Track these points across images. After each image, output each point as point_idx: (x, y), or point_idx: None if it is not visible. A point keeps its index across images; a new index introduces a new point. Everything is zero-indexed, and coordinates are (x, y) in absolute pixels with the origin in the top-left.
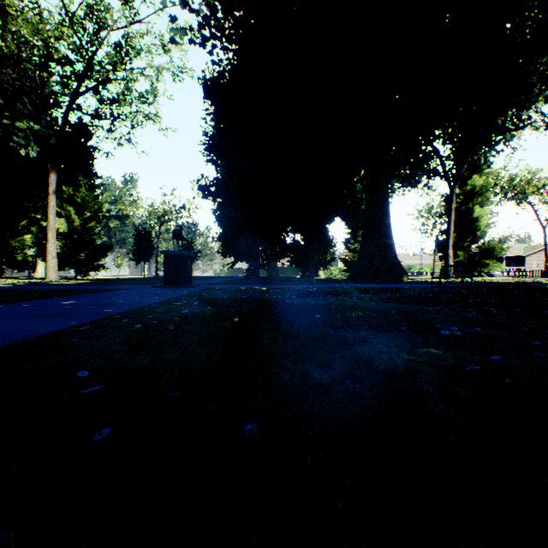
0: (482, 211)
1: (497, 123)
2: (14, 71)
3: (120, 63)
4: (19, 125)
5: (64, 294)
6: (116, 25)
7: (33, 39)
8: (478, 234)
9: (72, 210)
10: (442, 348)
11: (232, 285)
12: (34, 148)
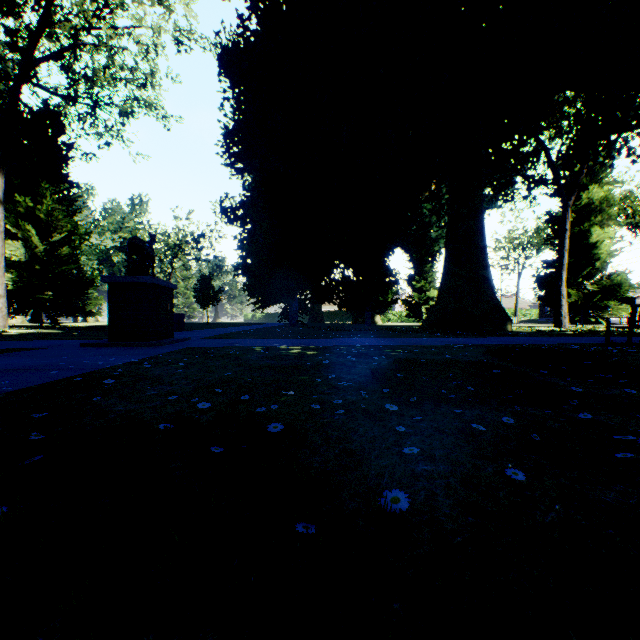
0: (603, 234)
1: None
2: None
3: (96, 18)
4: None
5: None
6: None
7: None
8: (597, 265)
9: (32, 229)
10: None
11: (244, 340)
12: None
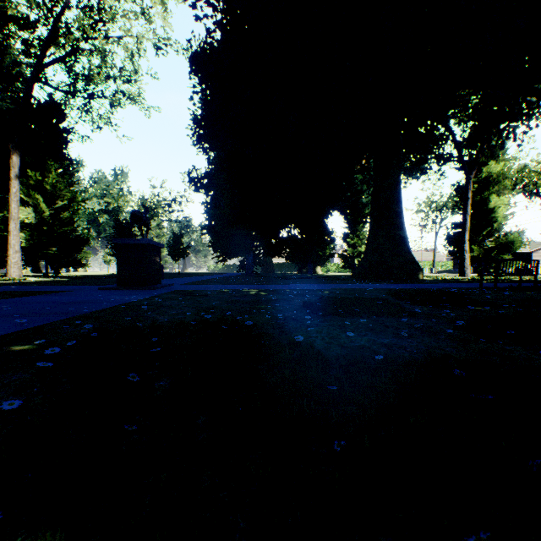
0: (499, 201)
1: None
2: None
3: (92, 30)
4: None
5: None
6: None
7: None
8: (494, 226)
9: (40, 198)
10: None
11: (214, 285)
12: None
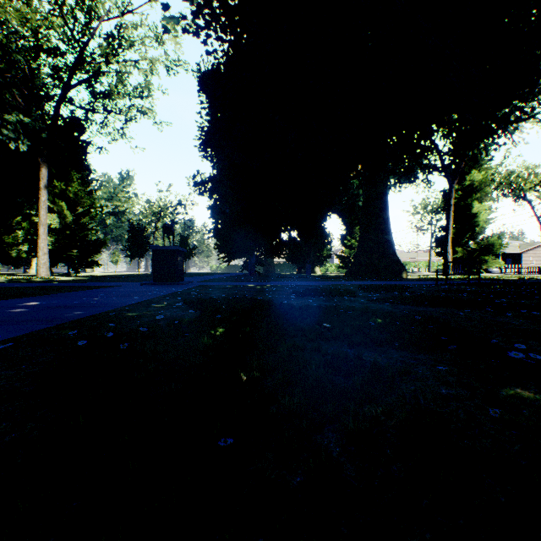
0: (481, 207)
1: (502, 114)
2: (4, 63)
3: (113, 55)
4: (8, 117)
5: (39, 292)
6: (108, 15)
7: (23, 30)
8: (477, 230)
9: (64, 205)
10: (535, 389)
11: (226, 282)
12: (24, 141)
